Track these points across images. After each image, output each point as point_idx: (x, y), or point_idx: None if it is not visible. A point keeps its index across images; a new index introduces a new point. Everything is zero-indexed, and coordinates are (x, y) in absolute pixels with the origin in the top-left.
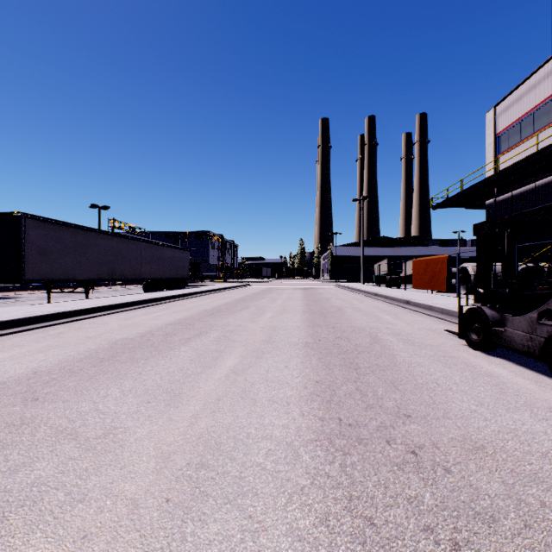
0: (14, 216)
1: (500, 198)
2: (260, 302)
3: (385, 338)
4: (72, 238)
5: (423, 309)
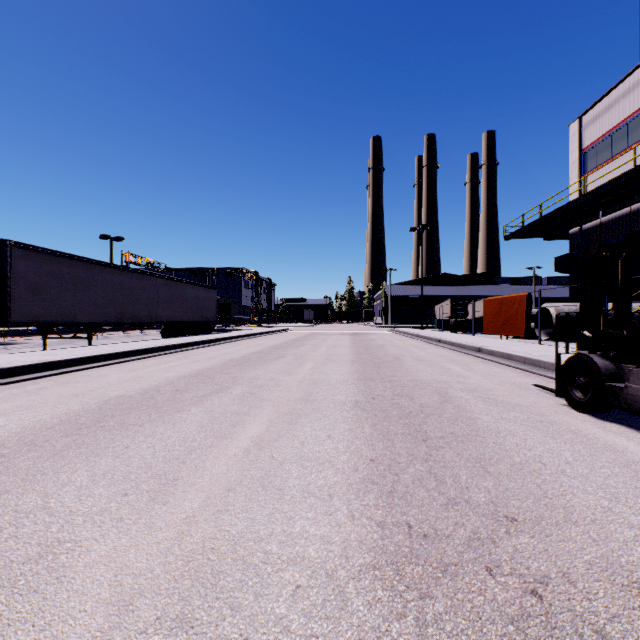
0: None
1: (587, 226)
2: (299, 349)
3: (459, 396)
4: (72, 272)
5: (500, 358)
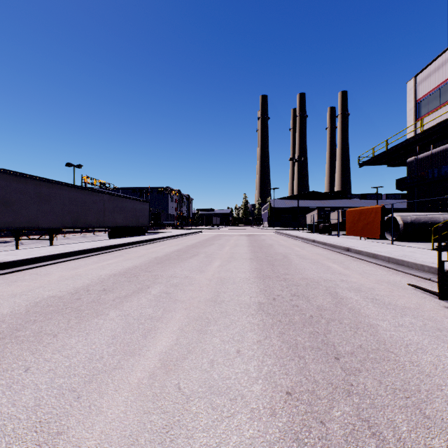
0: None
1: (420, 156)
2: (209, 248)
3: (348, 296)
4: (36, 189)
5: (366, 256)
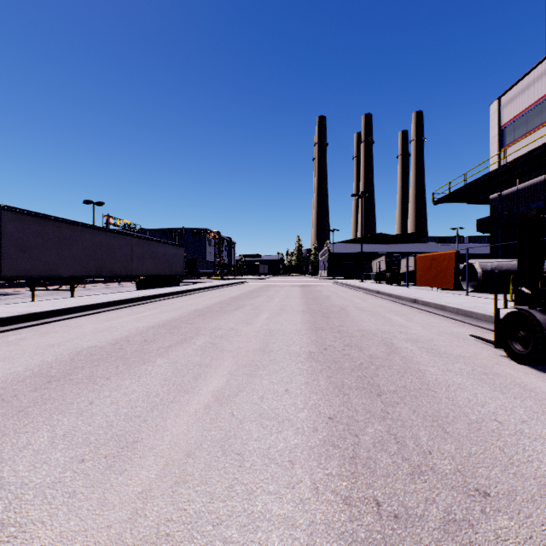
0: None
1: (505, 192)
2: (256, 300)
3: (404, 346)
4: (56, 232)
5: (434, 308)
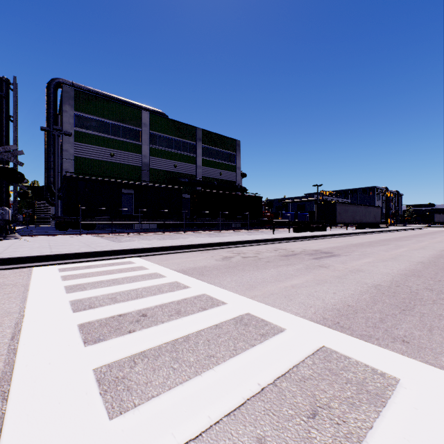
0: (333, 203)
1: None
2: (441, 234)
3: None
4: (344, 208)
5: None
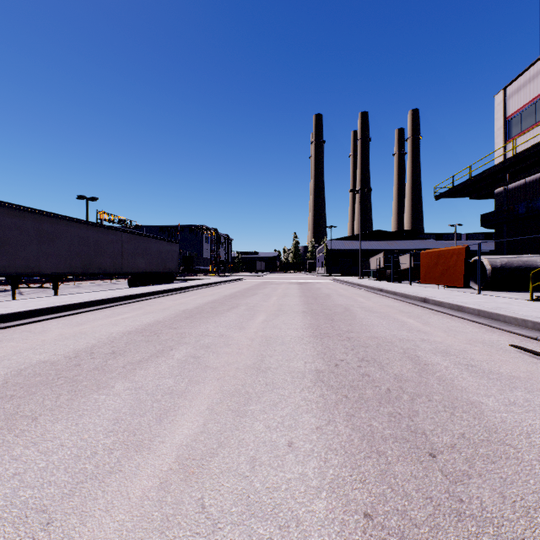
0: None
1: (511, 186)
2: (251, 299)
3: (434, 361)
4: (36, 226)
5: (449, 309)
